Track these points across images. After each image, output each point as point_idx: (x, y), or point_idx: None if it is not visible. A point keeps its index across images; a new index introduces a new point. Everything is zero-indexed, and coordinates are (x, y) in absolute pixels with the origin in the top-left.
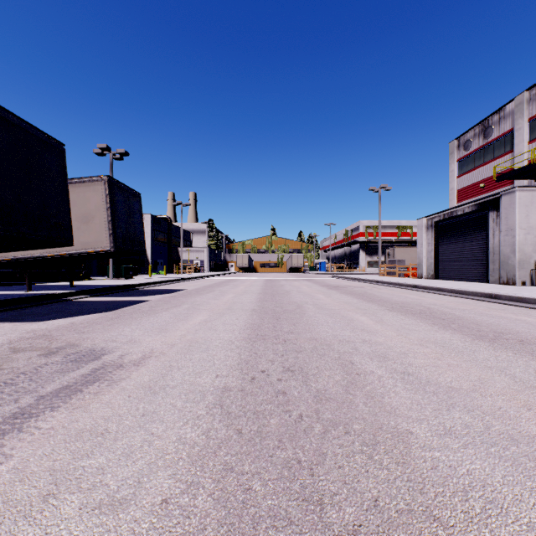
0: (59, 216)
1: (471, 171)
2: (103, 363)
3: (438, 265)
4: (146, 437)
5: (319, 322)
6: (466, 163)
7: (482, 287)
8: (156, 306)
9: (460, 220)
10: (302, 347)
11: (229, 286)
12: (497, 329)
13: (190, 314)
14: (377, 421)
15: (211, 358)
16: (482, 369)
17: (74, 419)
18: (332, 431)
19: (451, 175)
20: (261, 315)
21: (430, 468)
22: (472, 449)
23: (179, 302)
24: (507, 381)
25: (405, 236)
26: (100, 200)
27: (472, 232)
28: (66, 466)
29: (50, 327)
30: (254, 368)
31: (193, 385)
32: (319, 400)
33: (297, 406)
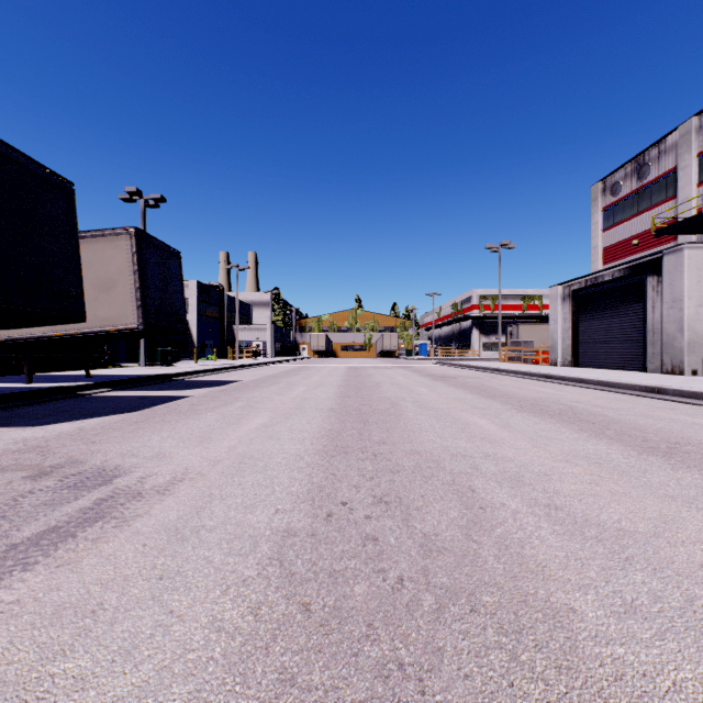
0: (66, 281)
1: (620, 223)
2: (113, 491)
3: (578, 347)
4: (160, 618)
5: (422, 428)
6: (614, 213)
7: (640, 378)
8: (199, 405)
9: (607, 288)
10: (400, 464)
11: (300, 376)
12: (670, 438)
13: (245, 415)
14: (518, 589)
15: (270, 483)
16: (662, 500)
17: (54, 584)
18: (451, 607)
19: (595, 229)
20: (342, 417)
21: (613, 679)
22: (674, 641)
23: (231, 399)
24: (702, 519)
25: (533, 310)
26: (124, 260)
27: (624, 304)
28: (25, 675)
29: (49, 434)
30: (331, 499)
31: (241, 526)
32: (428, 552)
33: (395, 562)
